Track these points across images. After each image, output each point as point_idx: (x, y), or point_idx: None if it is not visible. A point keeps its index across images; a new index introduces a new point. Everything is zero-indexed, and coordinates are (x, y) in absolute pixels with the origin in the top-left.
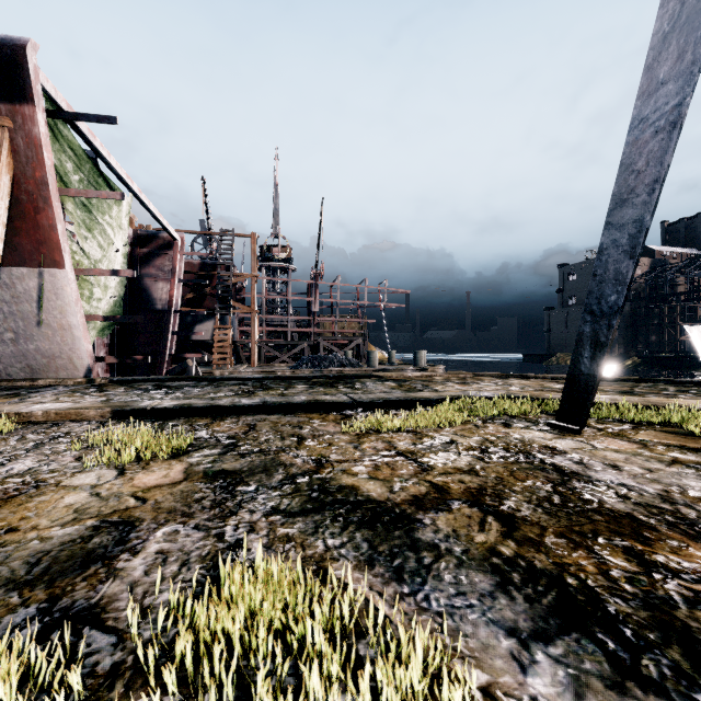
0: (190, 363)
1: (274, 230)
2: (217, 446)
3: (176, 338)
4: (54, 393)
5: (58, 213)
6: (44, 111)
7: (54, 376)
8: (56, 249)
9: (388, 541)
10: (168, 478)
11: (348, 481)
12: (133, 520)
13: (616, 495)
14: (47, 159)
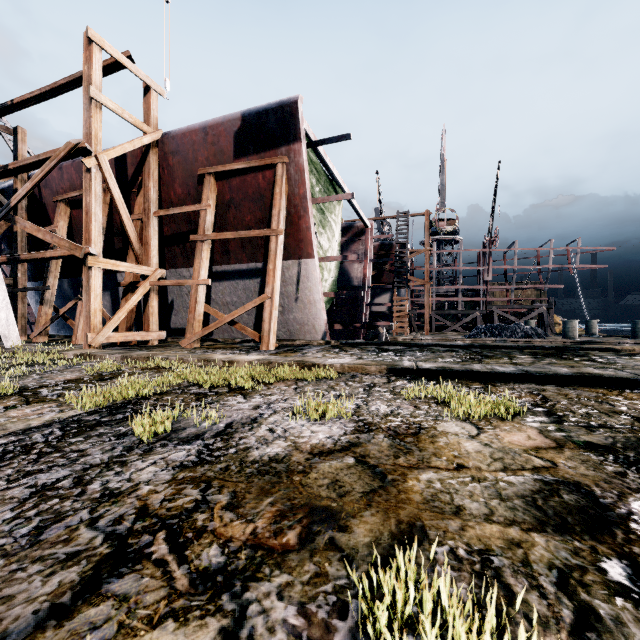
0: (380, 330)
1: (440, 205)
2: (535, 413)
3: None
4: (316, 351)
5: (311, 217)
6: (305, 144)
7: (302, 338)
8: (309, 244)
9: None
10: (536, 440)
11: None
12: (574, 483)
13: None
14: (306, 179)
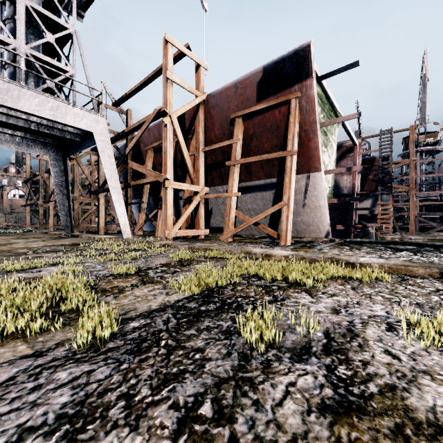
0: (370, 230)
1: (420, 121)
2: None
3: None
4: (328, 247)
5: (319, 138)
6: (315, 79)
7: (307, 236)
8: (317, 160)
9: None
10: None
11: None
12: None
13: None
14: (316, 107)
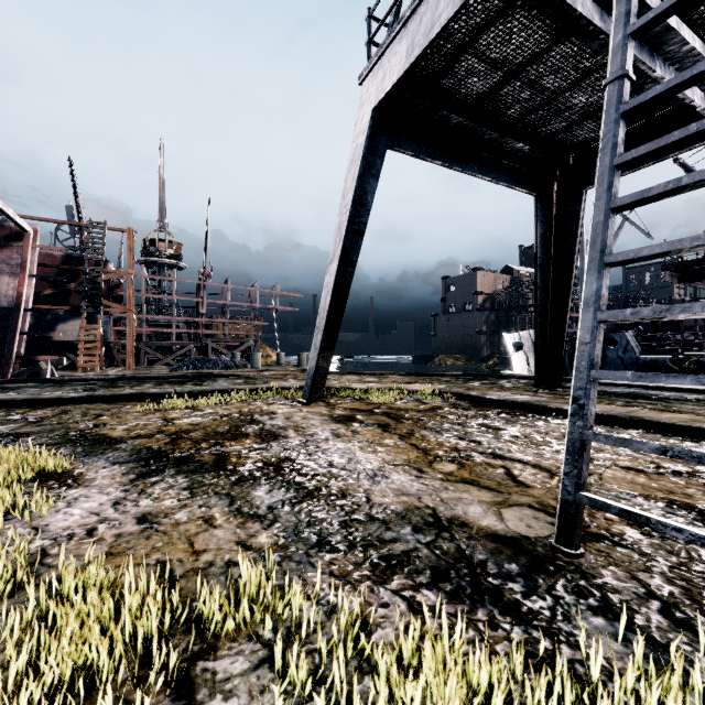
0: (43, 365)
1: (160, 224)
2: (23, 422)
3: (32, 339)
4: None
5: None
6: None
7: None
8: None
9: (95, 448)
10: None
11: (106, 432)
12: None
13: (259, 428)
14: None
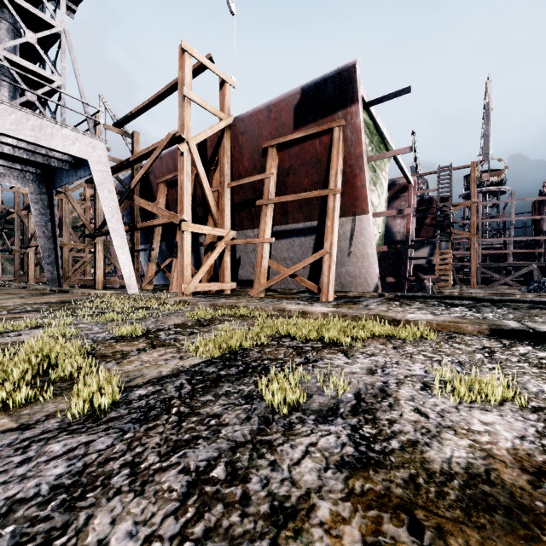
0: (426, 283)
1: (483, 157)
2: None
3: None
4: (375, 303)
5: (366, 175)
6: (361, 105)
7: (354, 290)
8: (364, 201)
9: None
10: None
11: None
12: None
13: None
14: (362, 138)
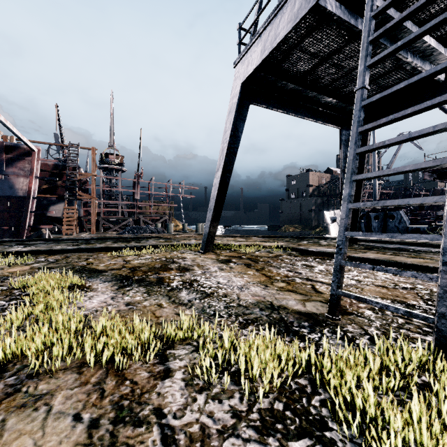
0: (44, 231)
1: (110, 144)
2: (47, 262)
3: (35, 215)
4: None
5: None
6: None
7: None
8: None
9: (92, 275)
10: (22, 269)
11: (94, 267)
12: (9, 276)
13: (177, 265)
14: None
